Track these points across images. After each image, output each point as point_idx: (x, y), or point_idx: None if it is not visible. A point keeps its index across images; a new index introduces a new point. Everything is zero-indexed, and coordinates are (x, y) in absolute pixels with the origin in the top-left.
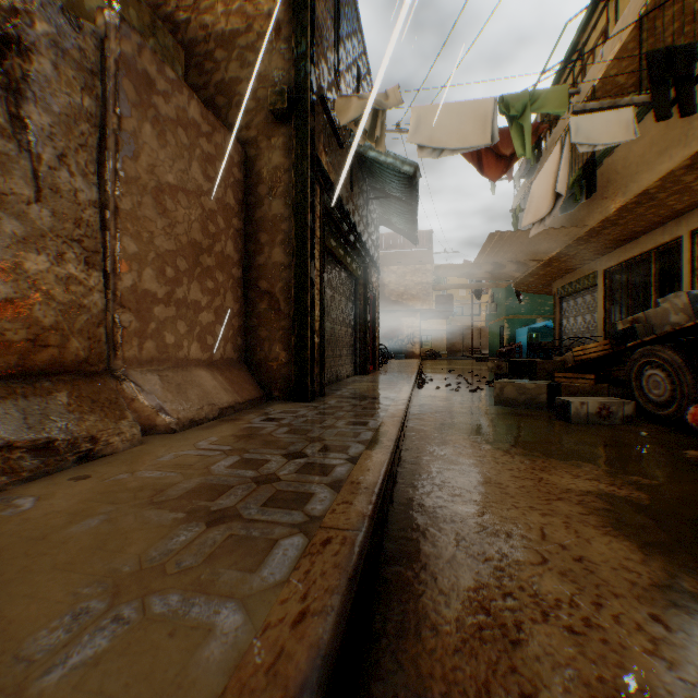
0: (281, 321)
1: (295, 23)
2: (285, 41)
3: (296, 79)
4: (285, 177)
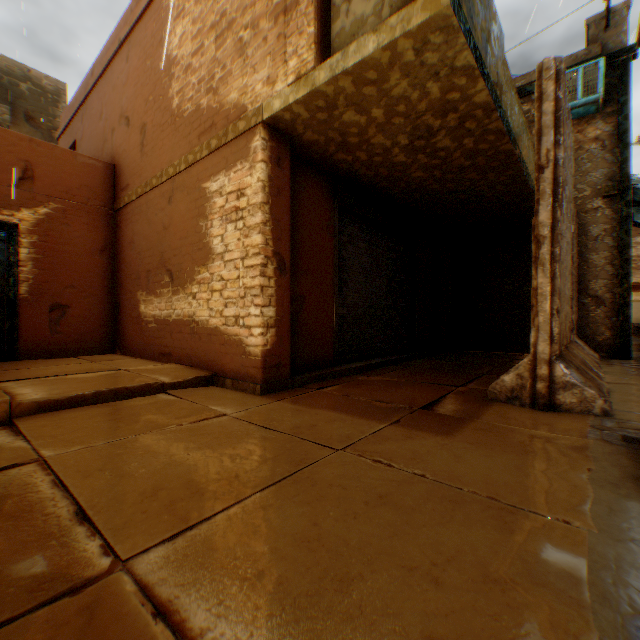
0: (604, 312)
1: (617, 141)
2: (607, 152)
3: (618, 173)
4: (607, 229)
